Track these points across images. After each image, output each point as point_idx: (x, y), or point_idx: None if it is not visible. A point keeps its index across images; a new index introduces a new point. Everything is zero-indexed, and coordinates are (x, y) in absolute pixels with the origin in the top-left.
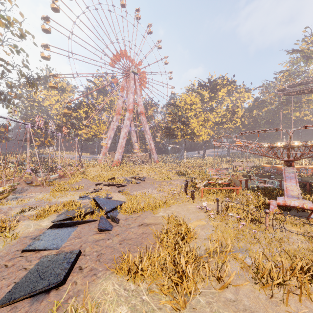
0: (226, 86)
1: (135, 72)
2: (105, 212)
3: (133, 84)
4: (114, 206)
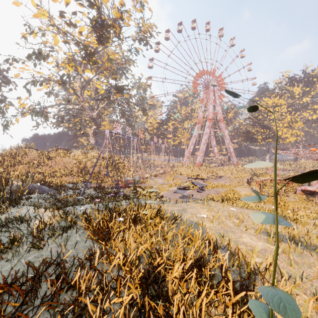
0: None
1: (214, 84)
2: (198, 187)
3: (212, 96)
4: (202, 186)
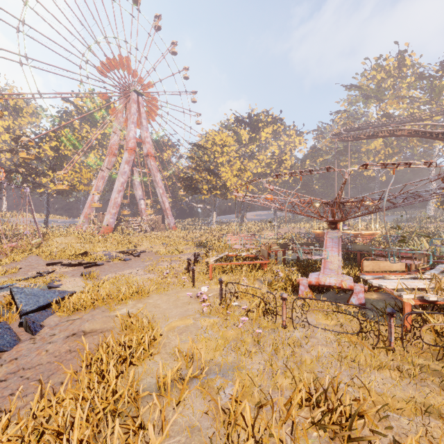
0: (271, 125)
1: (139, 91)
2: (20, 313)
3: (135, 110)
4: (48, 301)
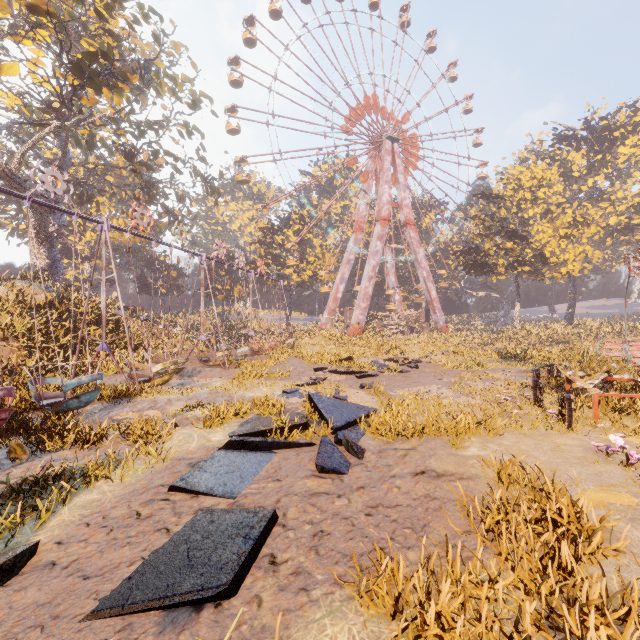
0: None
1: (394, 136)
2: (332, 427)
3: (389, 164)
4: (352, 416)
